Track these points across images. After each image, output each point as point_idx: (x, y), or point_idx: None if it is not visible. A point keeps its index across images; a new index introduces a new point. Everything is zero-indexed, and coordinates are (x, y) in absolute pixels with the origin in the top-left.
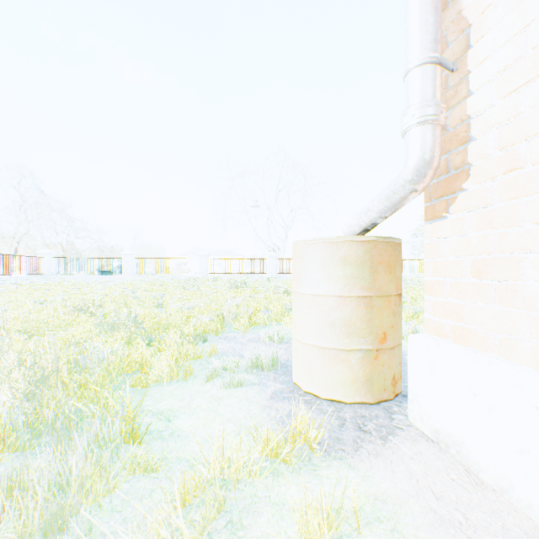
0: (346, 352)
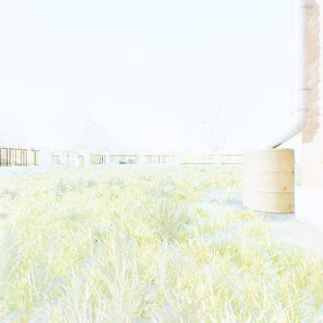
0: (267, 193)
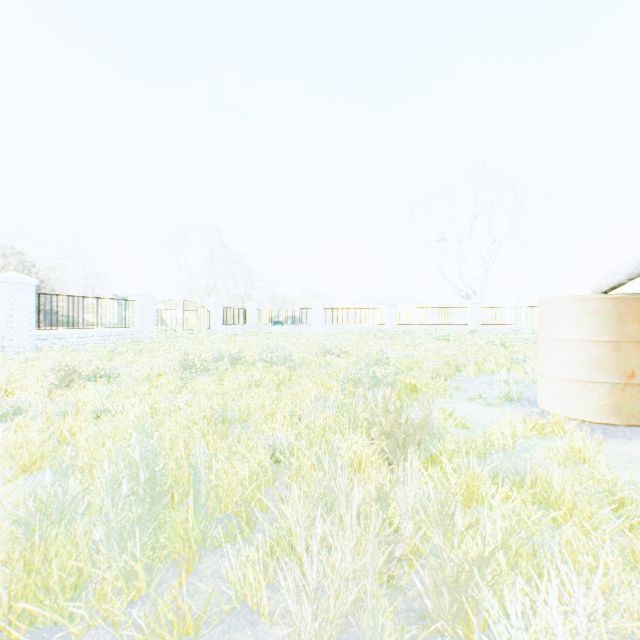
0: (593, 383)
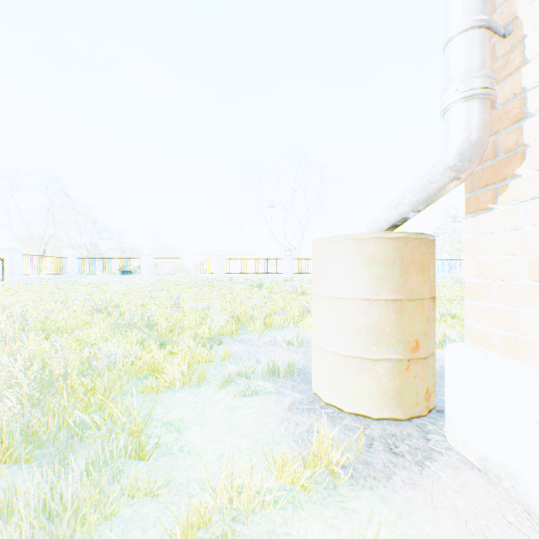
0: (373, 361)
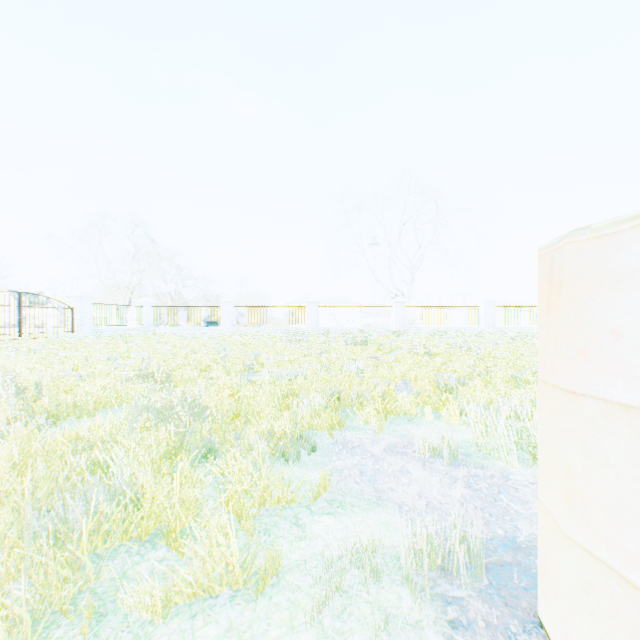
0: None
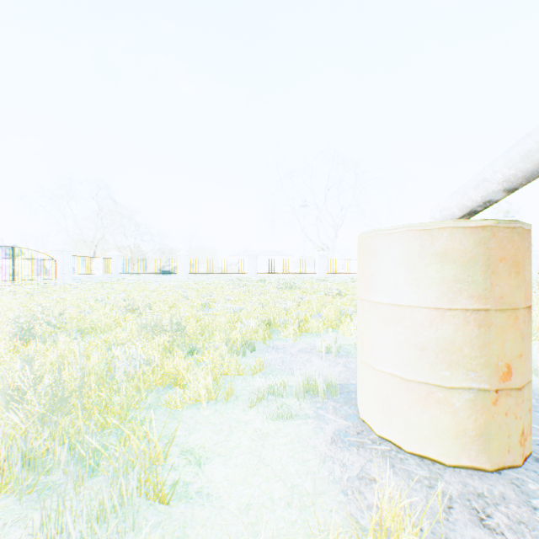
0: (445, 390)
